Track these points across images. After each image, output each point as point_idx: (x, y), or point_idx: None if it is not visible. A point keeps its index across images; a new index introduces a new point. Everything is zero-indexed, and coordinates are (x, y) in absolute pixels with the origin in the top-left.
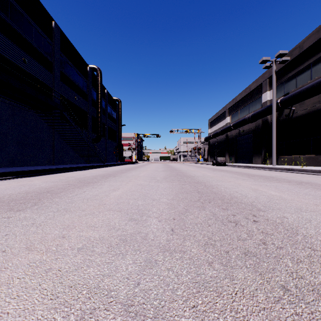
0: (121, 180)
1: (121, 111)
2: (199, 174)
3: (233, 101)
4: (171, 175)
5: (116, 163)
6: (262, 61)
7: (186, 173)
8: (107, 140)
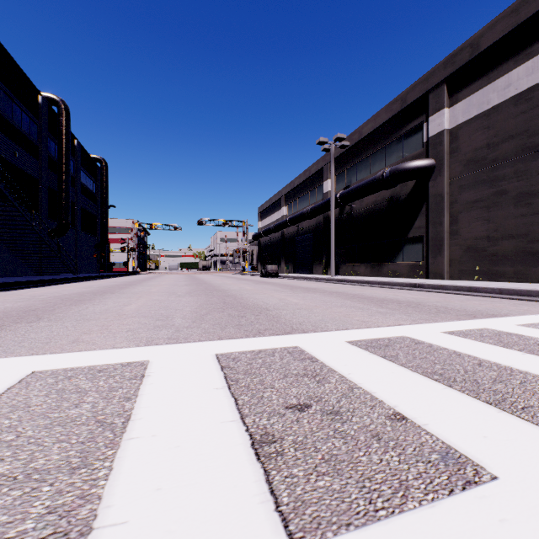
0: (127, 296)
1: (106, 180)
2: (236, 288)
3: (291, 185)
4: (198, 289)
5: (99, 274)
6: (319, 142)
7: (219, 287)
8: (78, 232)
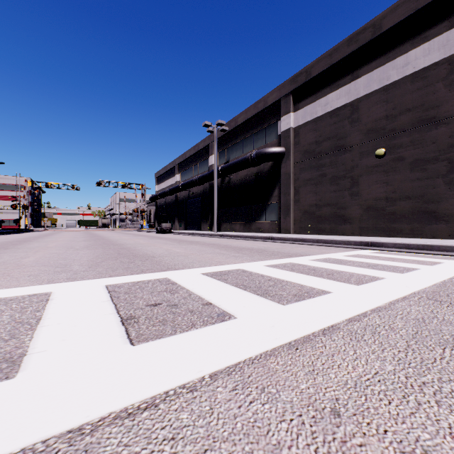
0: (24, 251)
1: None
2: (131, 242)
3: (183, 156)
4: (96, 244)
5: None
6: (204, 125)
7: (116, 242)
8: None
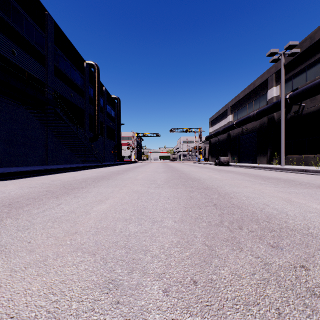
0: (114, 184)
1: (119, 109)
2: (205, 176)
3: (236, 98)
4: (173, 177)
5: (114, 163)
6: (269, 53)
7: (190, 175)
8: (105, 139)
